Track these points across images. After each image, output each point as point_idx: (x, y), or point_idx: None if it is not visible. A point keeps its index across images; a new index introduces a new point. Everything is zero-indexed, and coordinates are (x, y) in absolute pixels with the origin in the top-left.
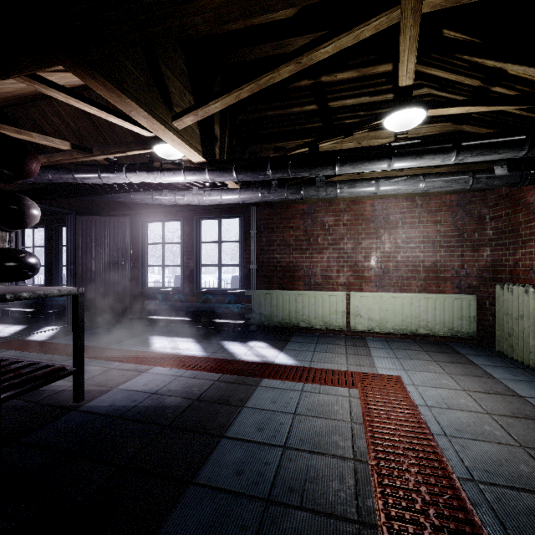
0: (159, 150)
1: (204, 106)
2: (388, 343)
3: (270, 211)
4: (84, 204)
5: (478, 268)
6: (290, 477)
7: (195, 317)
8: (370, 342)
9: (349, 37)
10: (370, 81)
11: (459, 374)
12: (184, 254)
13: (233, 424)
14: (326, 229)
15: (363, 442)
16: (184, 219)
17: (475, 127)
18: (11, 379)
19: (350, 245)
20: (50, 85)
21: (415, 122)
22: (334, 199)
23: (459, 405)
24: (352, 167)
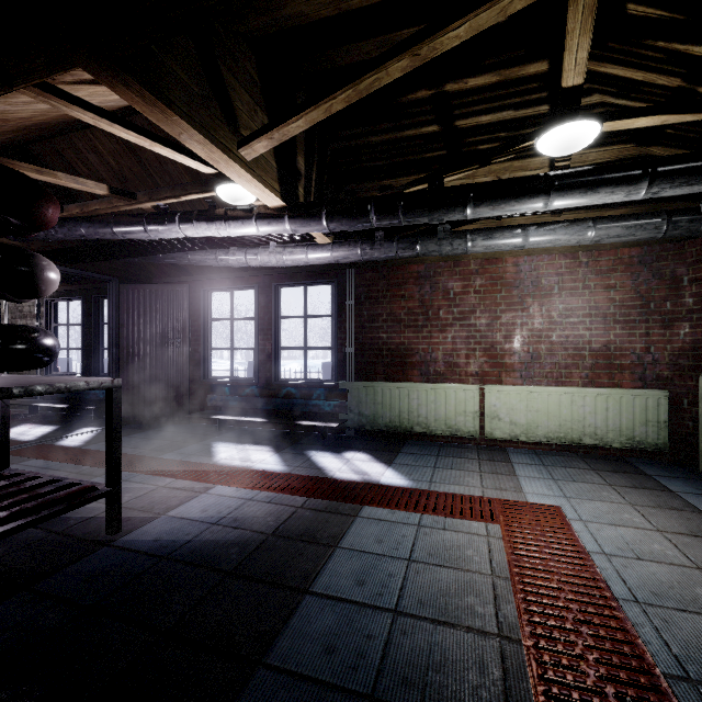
0: (223, 193)
1: (281, 125)
2: (539, 458)
3: (373, 274)
4: (129, 268)
5: (671, 352)
6: (404, 661)
7: (272, 417)
8: (513, 455)
9: (492, 11)
10: (516, 88)
11: (647, 505)
12: (258, 333)
13: (322, 573)
14: (450, 298)
15: (511, 608)
16: (258, 287)
17: (669, 149)
18: (24, 502)
19: (485, 320)
20: (72, 101)
21: (584, 141)
22: (462, 257)
23: (653, 554)
24: (491, 208)
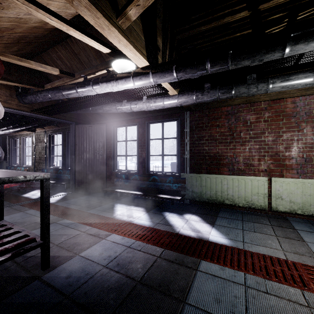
0: (115, 66)
1: None
2: None
3: (200, 114)
4: (80, 117)
5: None
6: None
7: (145, 191)
8: (294, 223)
9: None
10: None
11: None
12: (139, 148)
13: None
14: (248, 125)
15: None
16: (139, 124)
17: None
18: None
19: (271, 138)
20: None
21: None
22: (255, 100)
23: None
24: (308, 43)
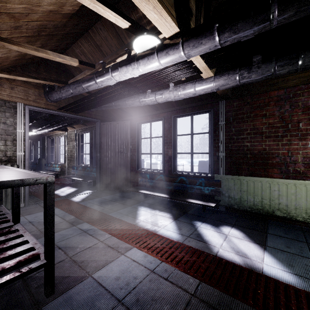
0: (137, 46)
1: None
2: None
3: (239, 102)
4: (105, 115)
5: None
6: None
7: (172, 194)
8: None
9: None
10: None
11: None
12: (164, 145)
13: None
14: None
15: None
16: (164, 118)
17: None
18: None
19: None
20: None
21: None
22: None
23: None
24: None
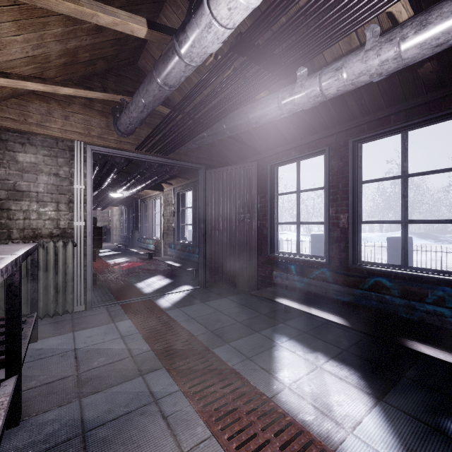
0: None
1: None
2: None
3: None
4: (213, 157)
5: None
6: None
7: (354, 317)
8: None
9: None
10: None
11: None
12: (329, 205)
13: None
14: None
15: None
16: (329, 149)
17: None
18: None
19: None
20: None
21: None
22: None
23: None
24: None
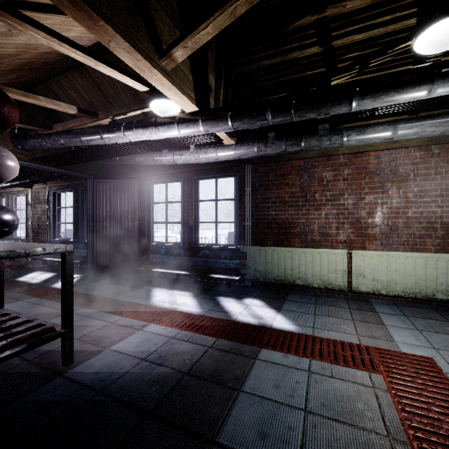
0: (154, 107)
1: (193, 33)
2: (399, 309)
3: (265, 168)
4: (100, 169)
5: None
6: None
7: (193, 271)
8: (377, 305)
9: None
10: (387, 6)
11: None
12: (184, 212)
13: (227, 420)
14: (324, 184)
15: None
16: (184, 180)
17: None
18: None
19: (351, 200)
20: (24, 20)
21: None
22: (333, 153)
23: None
24: (374, 99)
